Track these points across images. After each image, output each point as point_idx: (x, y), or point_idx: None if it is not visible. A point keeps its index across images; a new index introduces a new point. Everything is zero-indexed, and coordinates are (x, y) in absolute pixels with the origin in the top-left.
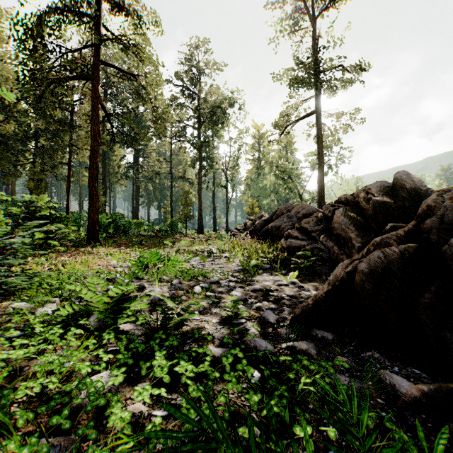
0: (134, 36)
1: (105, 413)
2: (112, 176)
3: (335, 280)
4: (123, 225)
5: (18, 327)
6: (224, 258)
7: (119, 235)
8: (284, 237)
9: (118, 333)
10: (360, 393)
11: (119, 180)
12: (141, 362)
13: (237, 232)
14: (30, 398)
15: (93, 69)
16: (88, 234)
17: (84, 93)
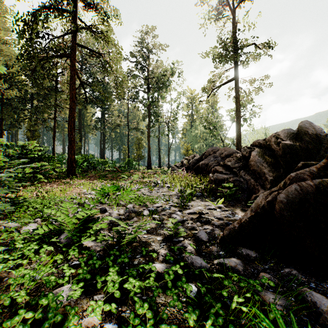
0: (101, 25)
1: (63, 326)
2: (86, 128)
3: (257, 208)
4: (93, 163)
5: (6, 242)
6: (166, 188)
7: (91, 170)
8: (211, 172)
9: (82, 248)
10: (285, 309)
11: (91, 130)
12: (98, 277)
13: (176, 168)
14: (3, 308)
15: (71, 49)
16: (67, 169)
17: (65, 67)
